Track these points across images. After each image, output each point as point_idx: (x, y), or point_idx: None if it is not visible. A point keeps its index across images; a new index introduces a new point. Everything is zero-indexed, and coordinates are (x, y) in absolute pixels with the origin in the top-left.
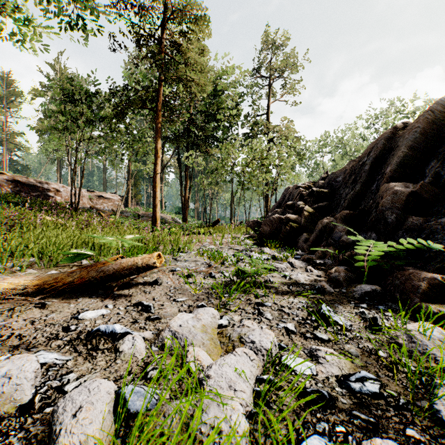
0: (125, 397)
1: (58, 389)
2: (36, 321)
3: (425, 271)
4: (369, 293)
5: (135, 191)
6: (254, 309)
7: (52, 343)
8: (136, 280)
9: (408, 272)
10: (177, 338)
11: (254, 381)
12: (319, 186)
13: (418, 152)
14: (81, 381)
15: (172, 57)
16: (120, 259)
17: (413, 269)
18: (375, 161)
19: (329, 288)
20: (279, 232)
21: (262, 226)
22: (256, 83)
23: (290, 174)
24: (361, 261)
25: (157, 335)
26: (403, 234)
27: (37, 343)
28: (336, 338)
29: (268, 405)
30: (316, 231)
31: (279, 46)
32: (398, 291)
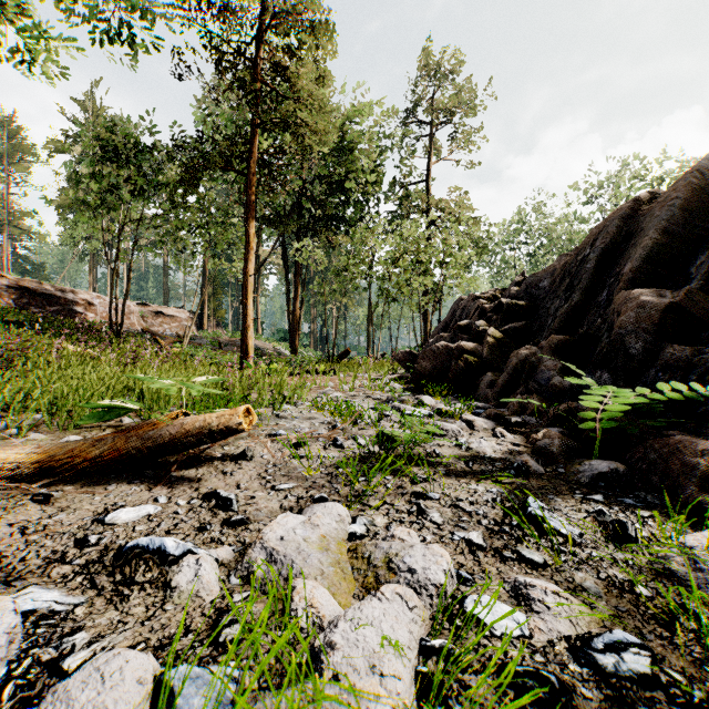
0: (173, 688)
1: (50, 666)
2: (30, 528)
3: (700, 438)
4: (606, 476)
5: (215, 305)
6: (411, 505)
7: (53, 570)
8: (210, 452)
9: (672, 439)
10: (276, 562)
11: (416, 651)
12: (511, 296)
13: (678, 239)
14: (96, 649)
15: (272, 88)
16: (183, 417)
17: (679, 434)
18: (603, 255)
19: (537, 467)
20: (447, 370)
21: (419, 360)
22: (408, 132)
23: (464, 276)
24: (588, 419)
25: (241, 554)
26: (657, 375)
27: (26, 571)
28: (558, 561)
29: (445, 702)
30: (508, 368)
31: (444, 73)
32: (655, 473)
